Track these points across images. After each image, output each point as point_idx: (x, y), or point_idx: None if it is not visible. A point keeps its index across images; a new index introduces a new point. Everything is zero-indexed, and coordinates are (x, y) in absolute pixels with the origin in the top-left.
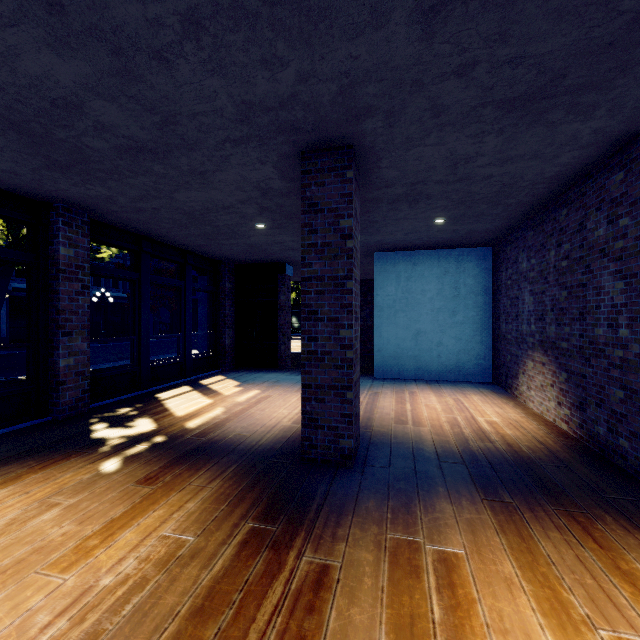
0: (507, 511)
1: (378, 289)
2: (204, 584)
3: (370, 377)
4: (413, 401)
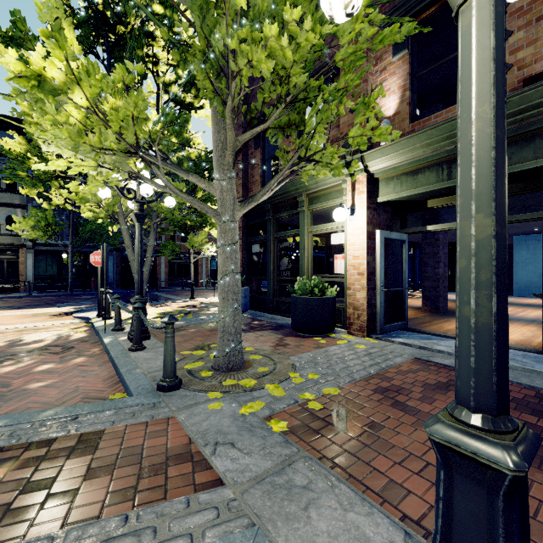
0: (523, 307)
1: (515, 253)
2: (453, 304)
3: (510, 295)
4: (524, 300)
